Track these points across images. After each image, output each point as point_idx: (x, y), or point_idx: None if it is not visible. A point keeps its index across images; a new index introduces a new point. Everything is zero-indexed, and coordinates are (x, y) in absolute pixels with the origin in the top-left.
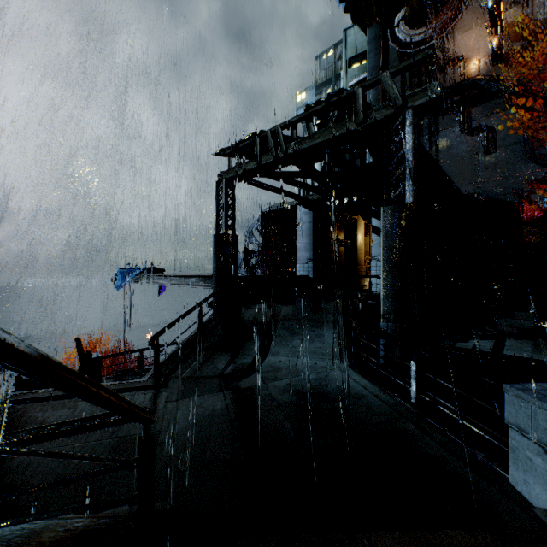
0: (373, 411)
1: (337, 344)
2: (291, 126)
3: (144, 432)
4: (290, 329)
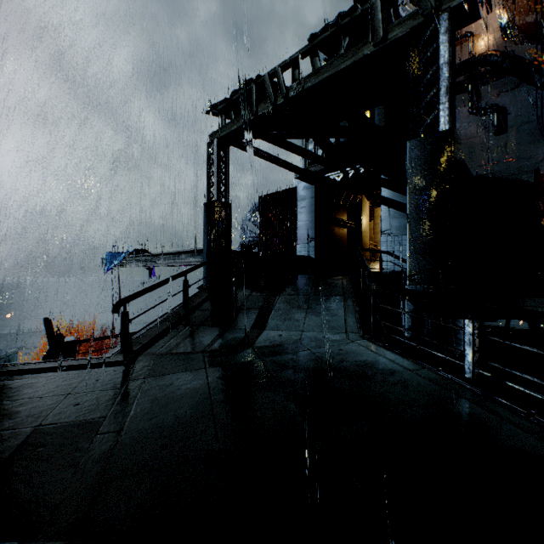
0: (414, 389)
1: (349, 316)
2: (293, 66)
3: None
4: (291, 303)
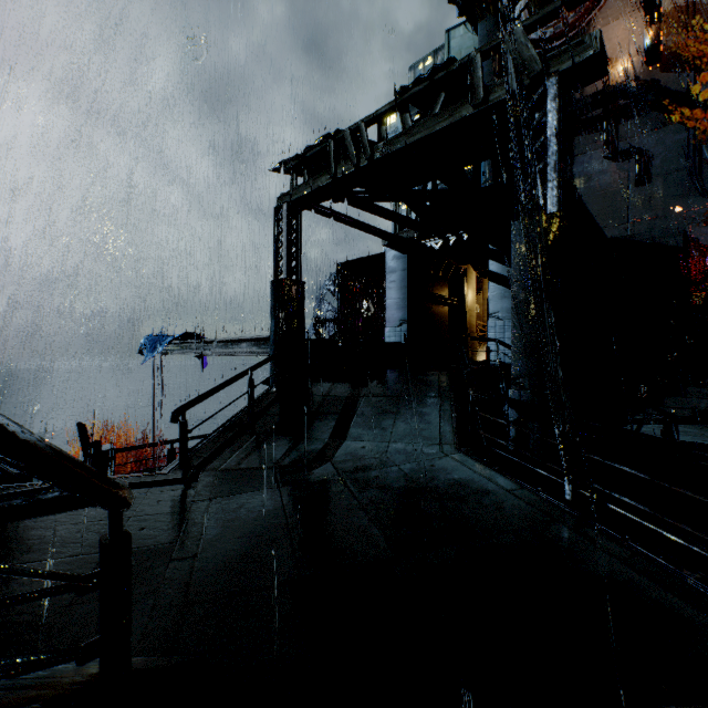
0: (508, 512)
1: (445, 424)
2: (379, 122)
3: (110, 524)
4: (377, 406)
